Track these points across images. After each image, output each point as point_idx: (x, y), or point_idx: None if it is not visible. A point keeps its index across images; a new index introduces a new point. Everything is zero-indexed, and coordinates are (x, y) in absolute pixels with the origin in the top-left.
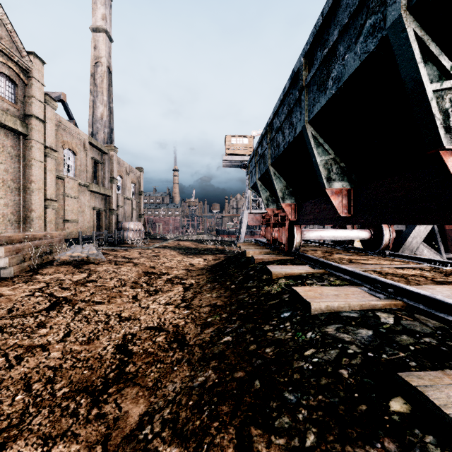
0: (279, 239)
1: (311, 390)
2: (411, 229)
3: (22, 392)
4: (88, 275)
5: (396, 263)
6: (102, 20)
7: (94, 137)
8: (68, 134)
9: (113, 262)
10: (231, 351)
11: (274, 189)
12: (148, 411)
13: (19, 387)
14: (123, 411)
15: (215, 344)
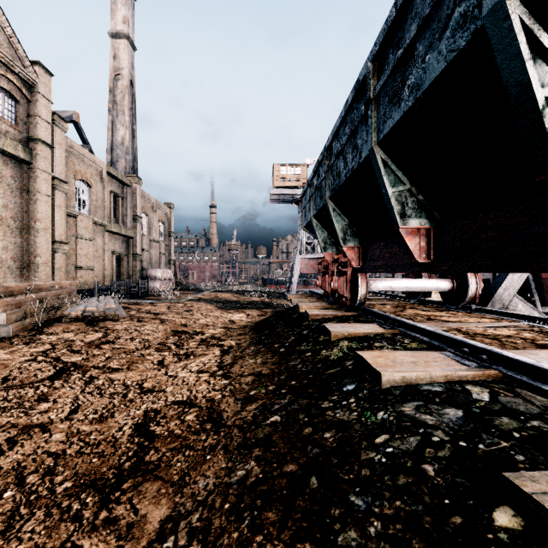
0: (339, 291)
1: (386, 492)
2: (502, 278)
3: (12, 487)
4: (104, 334)
5: (485, 321)
6: (123, 24)
7: (113, 166)
8: (81, 162)
9: (135, 318)
10: (279, 435)
11: (333, 229)
12: (172, 515)
13: (9, 480)
14: (139, 515)
15: (259, 425)
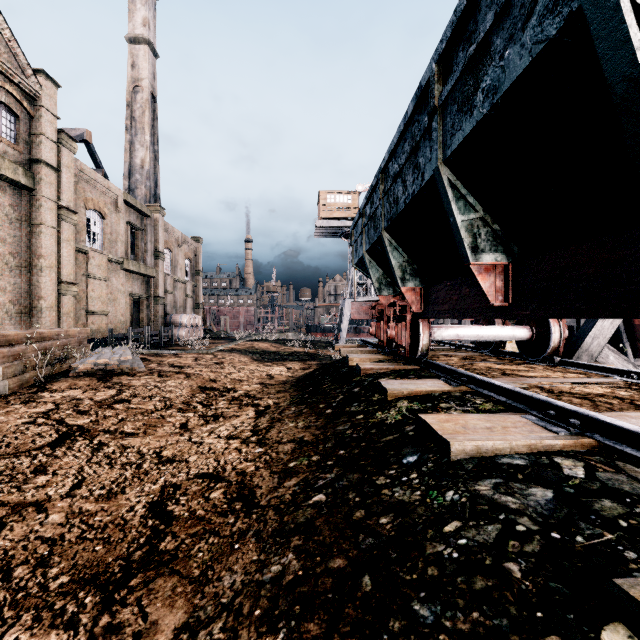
0: (397, 340)
1: (459, 600)
2: (590, 324)
3: None
4: (118, 391)
5: (572, 376)
6: (143, 27)
7: (131, 193)
8: (93, 188)
9: (156, 372)
10: (324, 520)
11: (389, 266)
12: (189, 622)
13: None
14: (149, 621)
15: (299, 506)
